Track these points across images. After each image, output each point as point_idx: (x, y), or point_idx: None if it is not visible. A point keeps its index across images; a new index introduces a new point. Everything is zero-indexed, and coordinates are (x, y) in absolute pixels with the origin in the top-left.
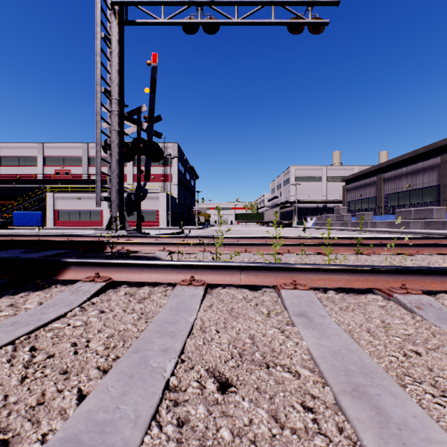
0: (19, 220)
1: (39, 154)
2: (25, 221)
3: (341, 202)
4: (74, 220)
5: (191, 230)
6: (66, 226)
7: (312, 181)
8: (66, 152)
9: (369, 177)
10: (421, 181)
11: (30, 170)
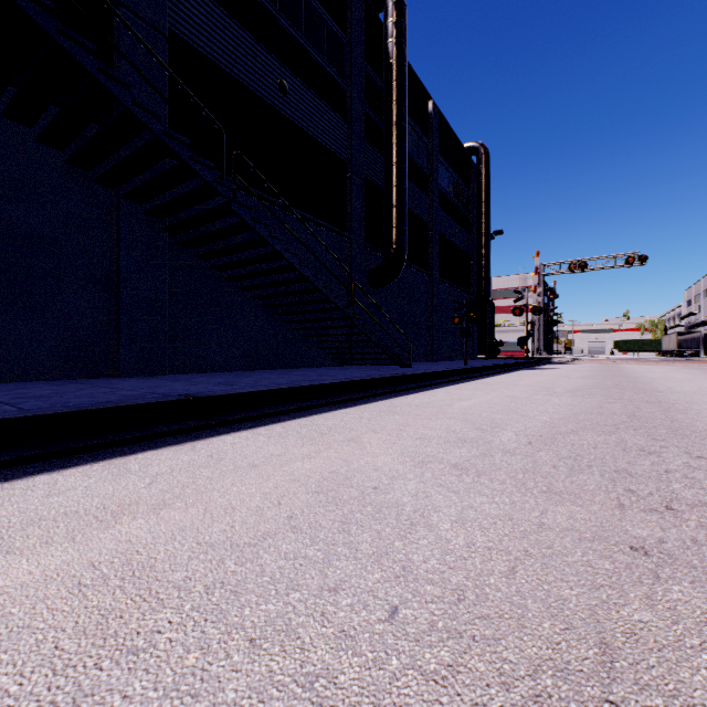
0: None
1: None
2: None
3: None
4: None
5: None
6: None
7: None
8: None
9: None
10: None
11: None
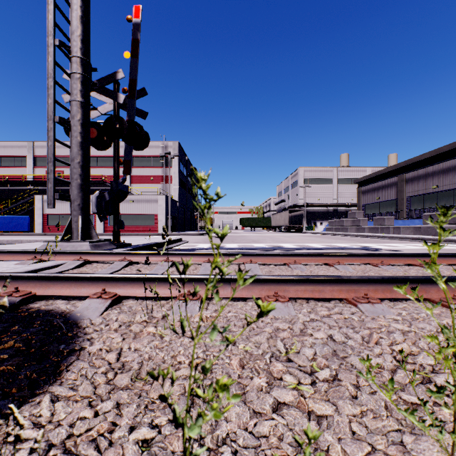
0: (5, 225)
1: (29, 154)
2: (11, 226)
3: (352, 205)
4: (65, 225)
5: (192, 236)
6: (55, 232)
7: (322, 184)
8: (58, 152)
9: (389, 178)
10: (452, 181)
11: (19, 171)
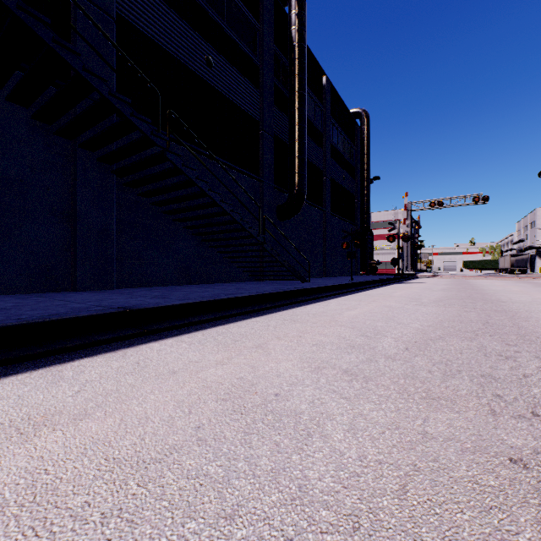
0: None
1: None
2: None
3: None
4: None
5: None
6: None
7: None
8: None
9: None
10: None
11: None
